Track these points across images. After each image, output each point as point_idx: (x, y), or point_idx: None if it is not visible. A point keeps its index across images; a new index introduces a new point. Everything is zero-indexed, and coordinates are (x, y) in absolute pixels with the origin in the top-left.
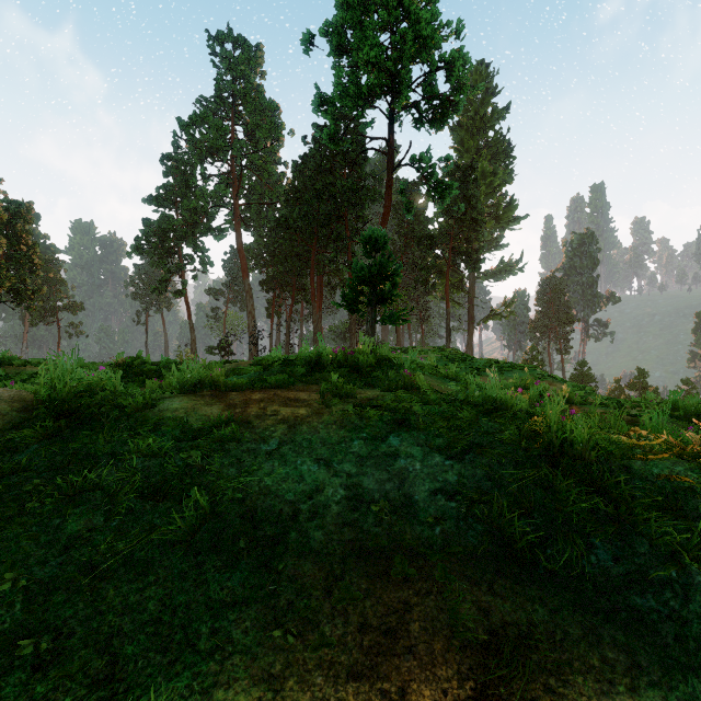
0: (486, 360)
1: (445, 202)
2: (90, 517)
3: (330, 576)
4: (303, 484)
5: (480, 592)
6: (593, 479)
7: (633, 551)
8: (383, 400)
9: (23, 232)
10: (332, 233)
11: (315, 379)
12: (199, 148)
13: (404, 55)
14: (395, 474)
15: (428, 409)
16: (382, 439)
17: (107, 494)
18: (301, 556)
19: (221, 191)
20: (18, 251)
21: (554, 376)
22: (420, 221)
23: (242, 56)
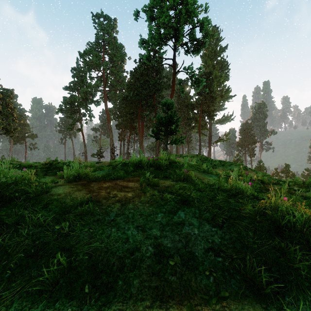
0: (219, 161)
1: (199, 88)
2: None
3: None
4: (128, 244)
5: None
6: (308, 245)
7: None
8: (174, 187)
9: (9, 103)
10: (148, 103)
11: (138, 173)
12: (88, 65)
13: (181, 19)
14: (183, 237)
15: (199, 193)
16: (174, 213)
17: (6, 253)
18: (124, 301)
19: (98, 84)
20: (7, 111)
21: (251, 168)
22: (187, 97)
23: (107, 24)
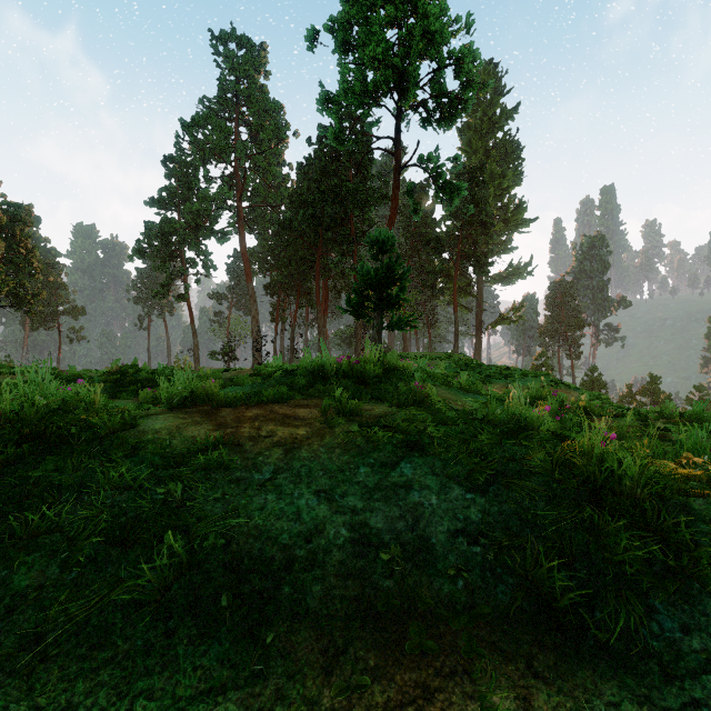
0: (497, 367)
1: (453, 203)
2: (43, 568)
3: (330, 649)
4: (300, 523)
5: (517, 671)
6: (646, 521)
7: (706, 619)
8: (393, 418)
9: (22, 235)
10: (337, 236)
11: (318, 392)
12: (202, 149)
13: (412, 50)
14: (408, 511)
15: (444, 429)
16: (392, 466)
17: (67, 538)
18: (295, 620)
19: (225, 193)
20: (17, 254)
21: (568, 383)
22: (427, 224)
23: (246, 56)
